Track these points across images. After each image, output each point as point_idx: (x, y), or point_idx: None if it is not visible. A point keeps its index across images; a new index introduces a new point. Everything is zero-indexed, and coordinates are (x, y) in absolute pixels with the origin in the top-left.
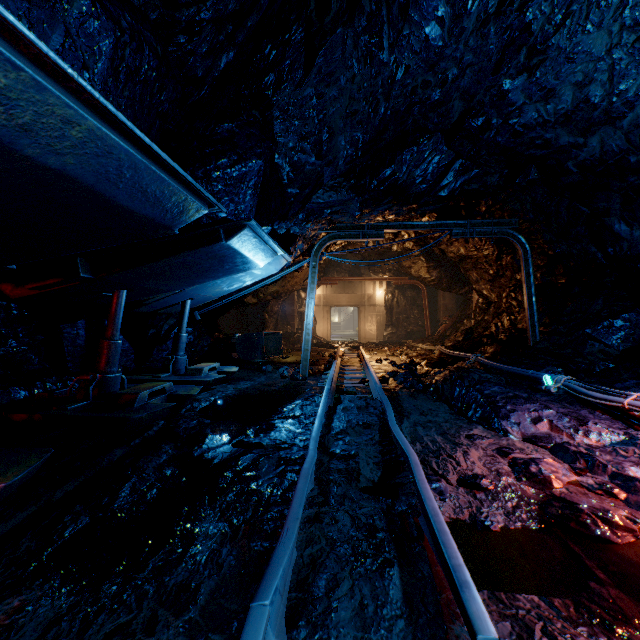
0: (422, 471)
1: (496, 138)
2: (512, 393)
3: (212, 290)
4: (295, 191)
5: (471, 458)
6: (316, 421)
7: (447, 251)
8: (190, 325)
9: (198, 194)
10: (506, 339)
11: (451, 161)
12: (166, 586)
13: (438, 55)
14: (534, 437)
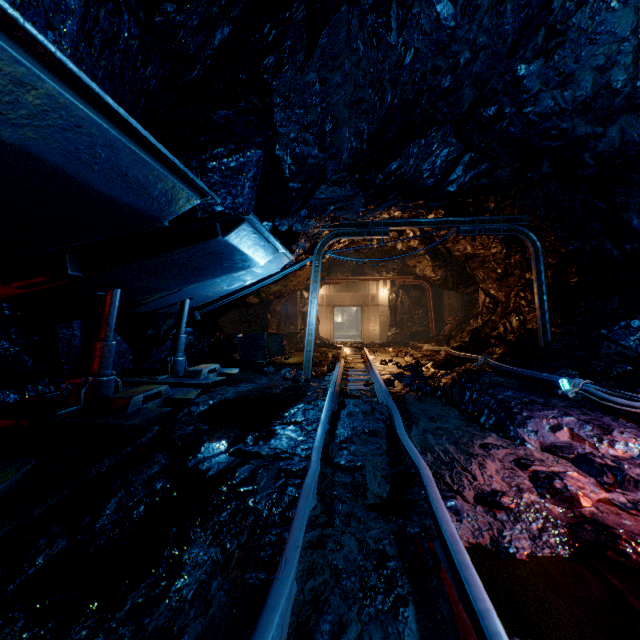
0: (436, 488)
1: (509, 128)
2: (528, 398)
3: (212, 289)
4: (297, 186)
5: (488, 471)
6: (319, 428)
7: (453, 250)
8: (190, 325)
9: (188, 181)
10: (515, 340)
11: (460, 154)
12: (145, 630)
13: (450, 37)
14: (554, 447)
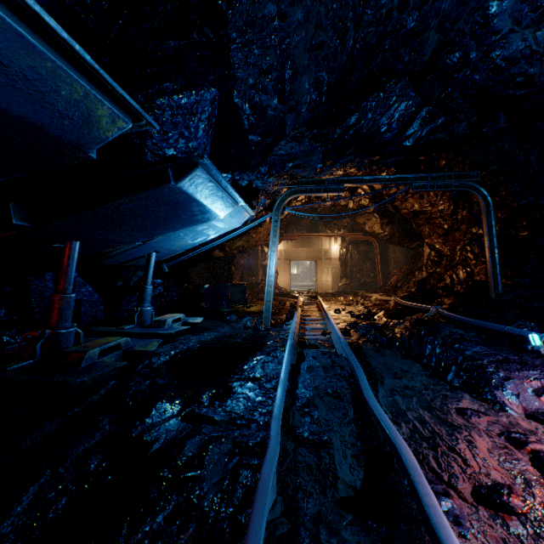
0: (428, 486)
1: (473, 75)
2: (501, 356)
3: (176, 243)
4: (256, 139)
5: (480, 453)
6: (278, 389)
7: (401, 207)
8: (160, 277)
9: (108, 91)
10: (464, 291)
11: (418, 108)
12: None
13: None
14: (541, 414)
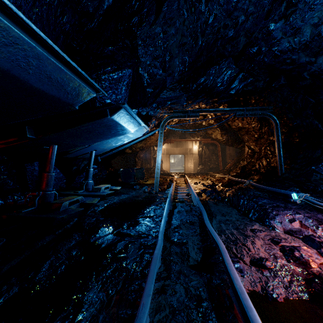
0: (229, 256)
1: (264, 59)
2: (275, 204)
3: (106, 145)
4: (151, 90)
5: (257, 246)
6: (162, 220)
7: (232, 125)
8: (96, 164)
9: (88, 82)
10: (265, 172)
11: (237, 73)
12: None
13: (233, 7)
14: (291, 231)
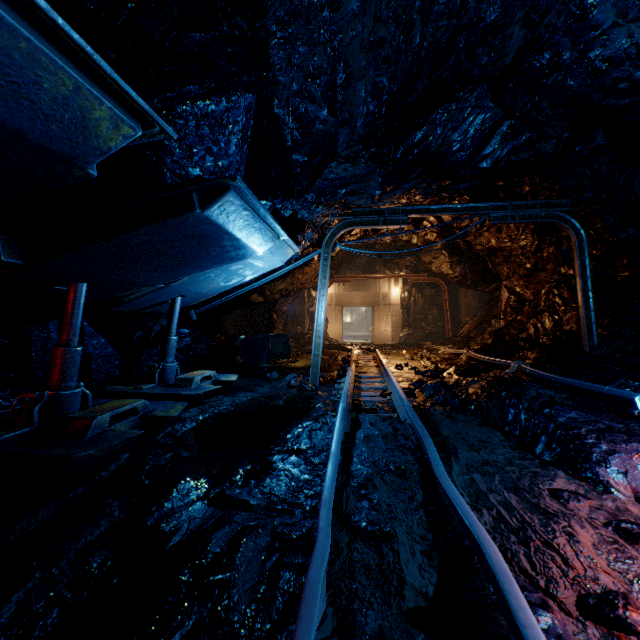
0: (522, 596)
1: (566, 81)
2: (603, 424)
3: (206, 285)
4: (302, 159)
5: (584, 549)
6: (329, 466)
7: (474, 243)
8: (187, 326)
9: (107, 85)
10: (551, 343)
11: (497, 122)
12: None
13: None
14: None
